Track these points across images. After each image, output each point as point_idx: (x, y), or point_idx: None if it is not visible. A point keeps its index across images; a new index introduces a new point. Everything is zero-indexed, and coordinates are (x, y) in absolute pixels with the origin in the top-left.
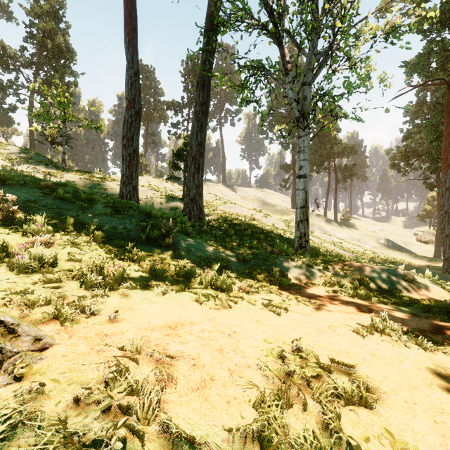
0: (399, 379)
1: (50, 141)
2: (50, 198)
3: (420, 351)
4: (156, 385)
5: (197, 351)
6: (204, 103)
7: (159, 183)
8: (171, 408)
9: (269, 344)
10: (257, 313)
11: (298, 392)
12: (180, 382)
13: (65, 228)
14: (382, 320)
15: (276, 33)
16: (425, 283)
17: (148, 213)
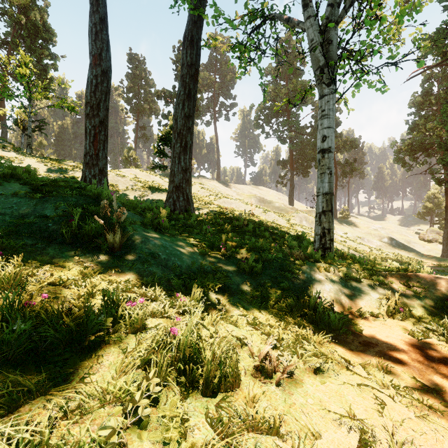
0: None
1: (20, 127)
2: None
3: None
4: None
5: None
6: (193, 64)
7: (147, 177)
8: None
9: None
10: None
11: None
12: None
13: None
14: None
15: None
16: None
17: (98, 196)
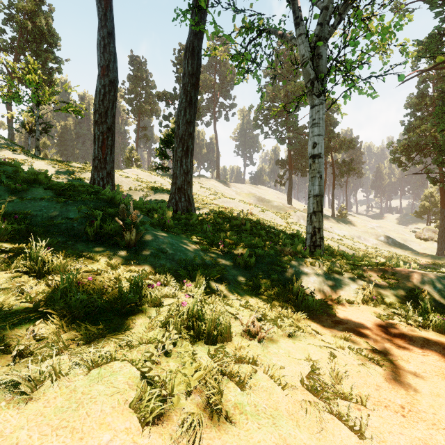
0: None
1: (27, 129)
2: None
3: None
4: None
5: None
6: (194, 73)
7: (149, 177)
8: None
9: None
10: (305, 438)
11: None
12: None
13: None
14: None
15: None
16: None
17: (111, 199)
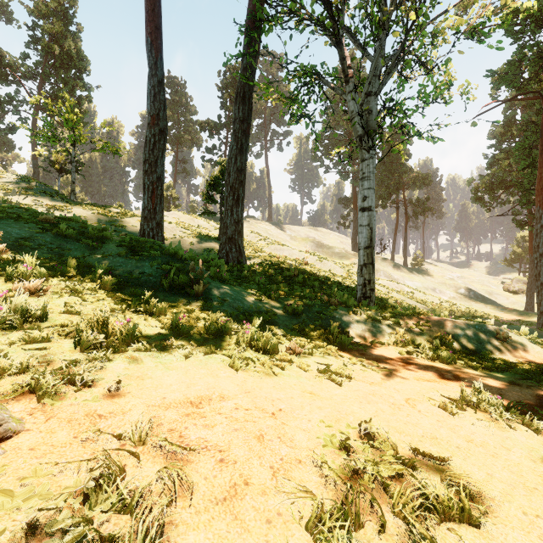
0: (509, 477)
1: (57, 169)
2: (50, 235)
3: (530, 435)
4: (162, 495)
5: (228, 438)
6: (245, 119)
7: (191, 220)
8: (182, 534)
9: (328, 426)
10: (311, 383)
11: (371, 502)
12: (199, 489)
13: (65, 272)
14: (475, 391)
15: (334, 29)
16: (522, 341)
17: (174, 254)
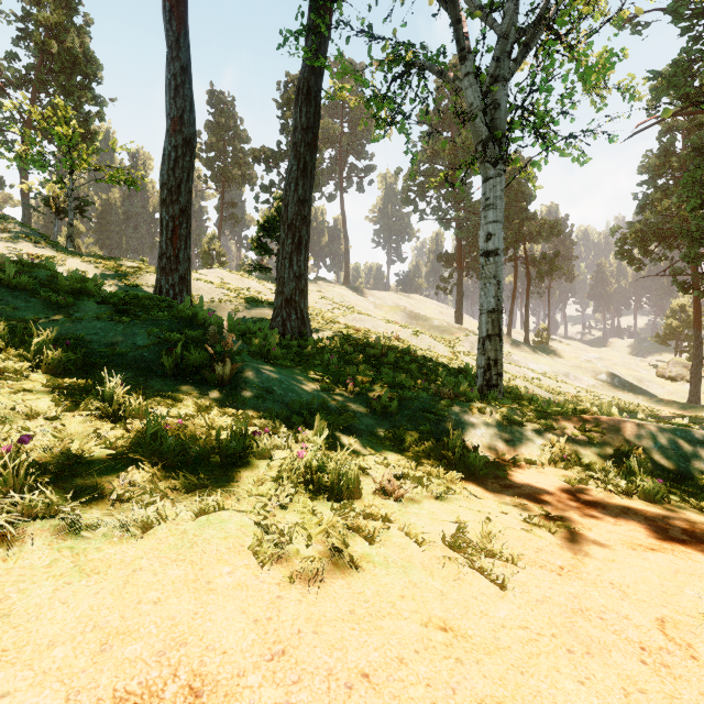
0: None
1: (53, 208)
2: None
3: None
4: None
5: None
6: (310, 127)
7: (239, 281)
8: None
9: None
10: (438, 585)
11: None
12: None
13: None
14: None
15: None
16: None
17: (192, 317)
